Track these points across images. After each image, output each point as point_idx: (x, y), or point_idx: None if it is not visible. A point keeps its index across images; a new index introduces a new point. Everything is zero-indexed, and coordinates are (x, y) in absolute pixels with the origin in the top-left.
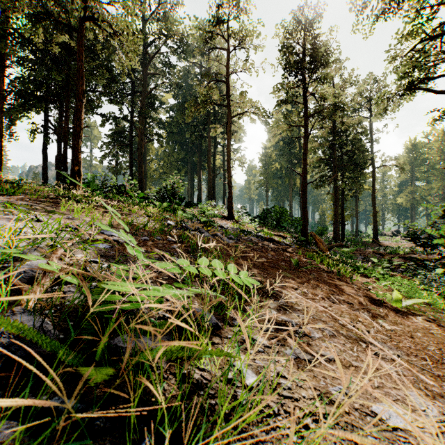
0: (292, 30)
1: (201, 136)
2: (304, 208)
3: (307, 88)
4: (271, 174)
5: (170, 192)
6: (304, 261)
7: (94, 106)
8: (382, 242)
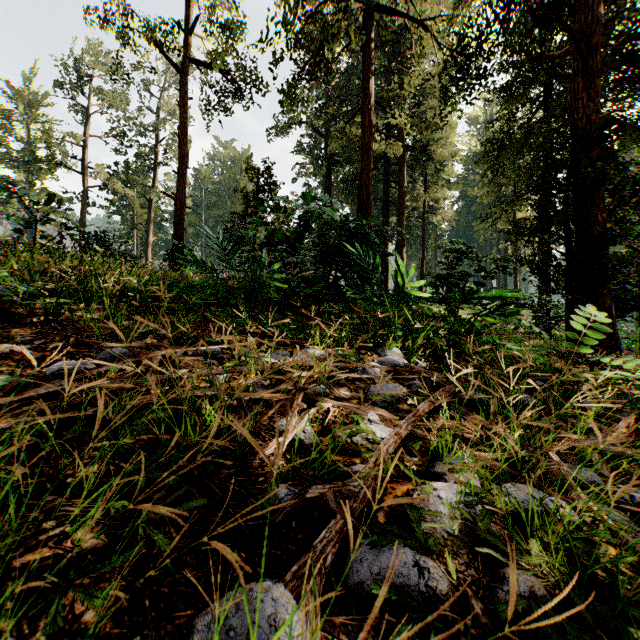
0: None
1: None
2: None
3: None
4: None
5: None
6: None
7: None
8: None
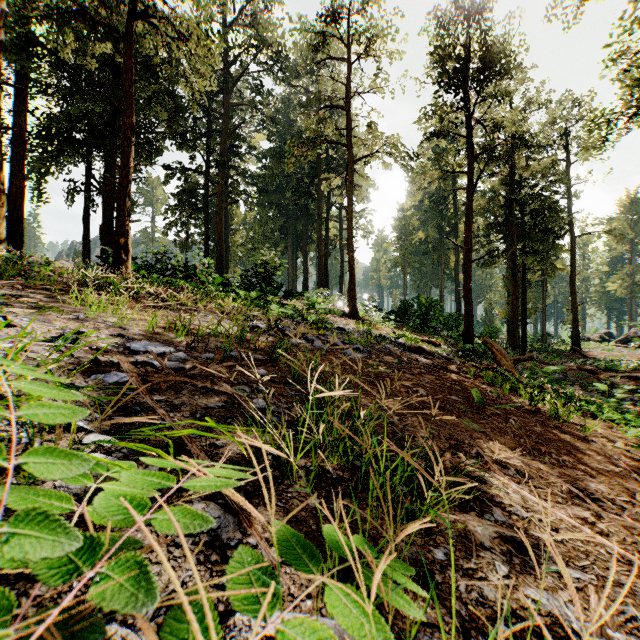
0: (448, 23)
1: (308, 194)
2: (468, 299)
3: (472, 113)
4: (411, 248)
5: (261, 276)
6: (483, 389)
7: (155, 153)
8: (585, 351)
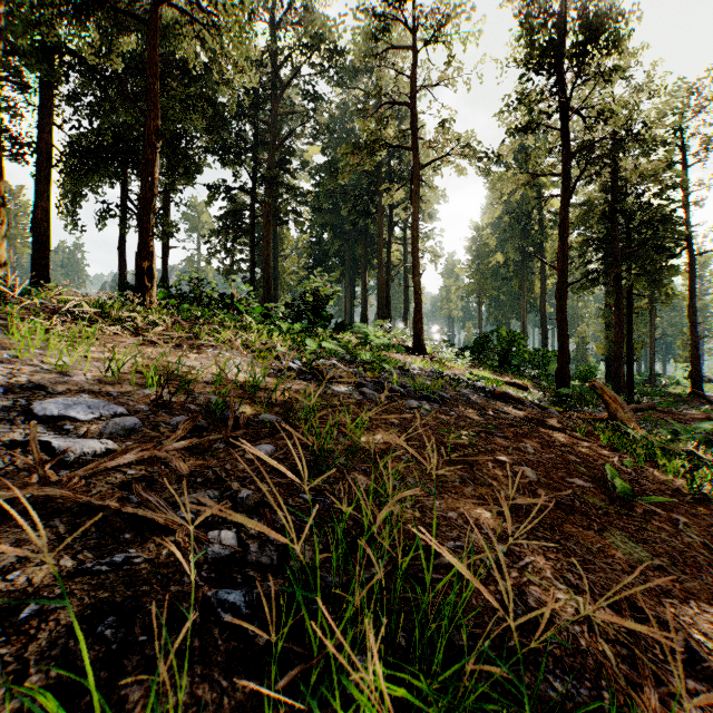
0: None
1: (367, 213)
2: (562, 331)
3: (569, 100)
4: (488, 273)
5: (309, 306)
6: (606, 457)
7: (196, 170)
8: (708, 395)
